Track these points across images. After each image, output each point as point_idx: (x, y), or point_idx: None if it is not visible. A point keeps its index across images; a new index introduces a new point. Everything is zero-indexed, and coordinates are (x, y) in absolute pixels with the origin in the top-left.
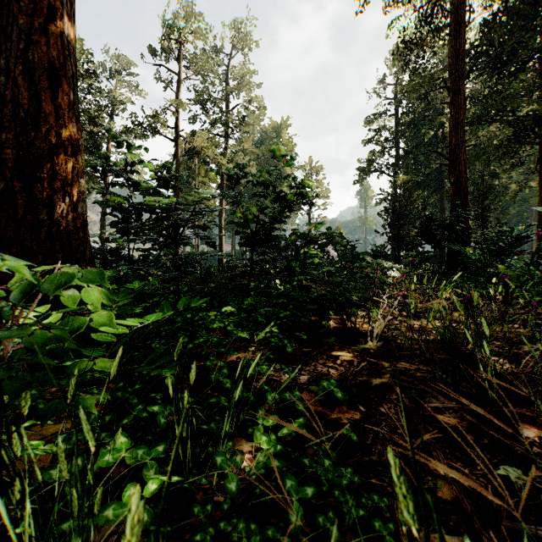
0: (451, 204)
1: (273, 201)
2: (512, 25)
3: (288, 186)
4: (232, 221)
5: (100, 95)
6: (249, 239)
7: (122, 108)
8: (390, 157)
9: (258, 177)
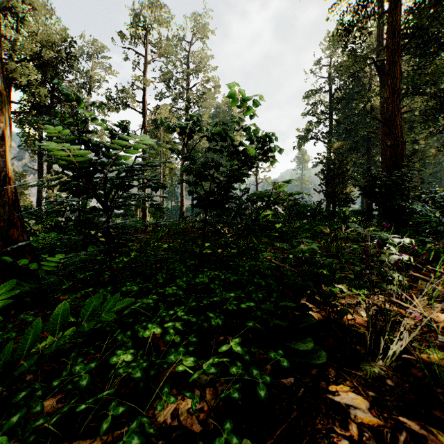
0: (388, 165)
1: (230, 156)
2: (434, 10)
3: (246, 140)
4: (182, 179)
5: (81, 75)
6: (201, 200)
7: (99, 87)
8: (325, 126)
9: (212, 126)
